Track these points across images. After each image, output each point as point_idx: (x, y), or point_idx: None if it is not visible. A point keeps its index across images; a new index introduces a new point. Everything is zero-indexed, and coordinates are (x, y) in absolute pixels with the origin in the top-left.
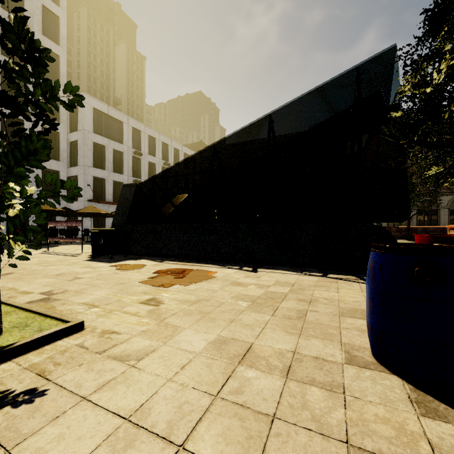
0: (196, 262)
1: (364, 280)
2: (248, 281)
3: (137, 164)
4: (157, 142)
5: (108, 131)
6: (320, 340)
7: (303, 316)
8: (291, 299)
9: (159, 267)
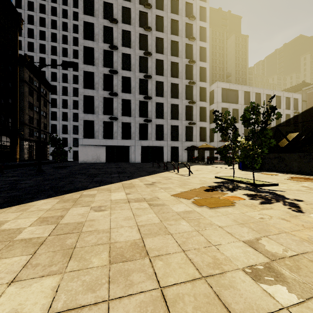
0: None
1: None
2: None
3: None
4: (262, 96)
5: (229, 99)
6: None
7: None
8: None
9: (288, 175)
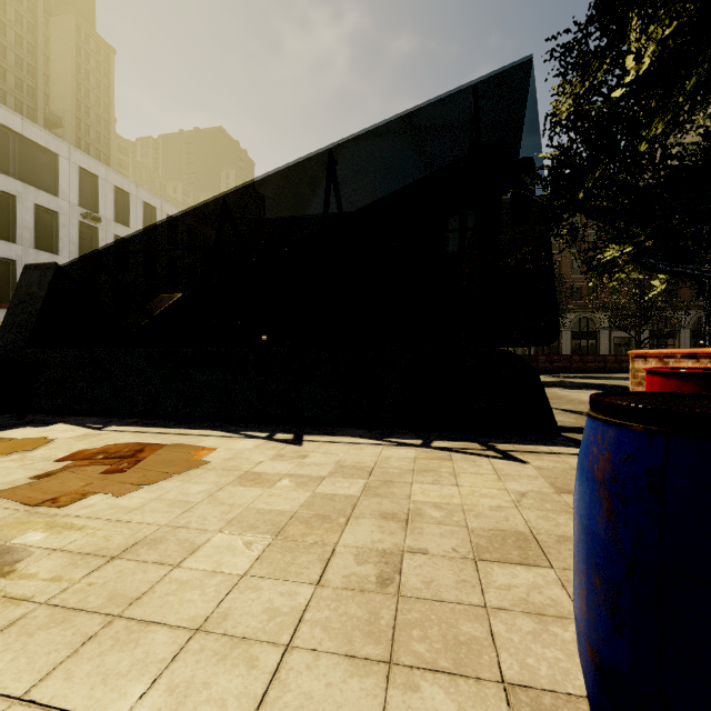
0: (180, 426)
1: (496, 450)
2: (278, 470)
3: (91, 237)
4: (134, 202)
5: (22, 168)
6: (448, 681)
7: (396, 575)
8: (365, 516)
9: (86, 442)
